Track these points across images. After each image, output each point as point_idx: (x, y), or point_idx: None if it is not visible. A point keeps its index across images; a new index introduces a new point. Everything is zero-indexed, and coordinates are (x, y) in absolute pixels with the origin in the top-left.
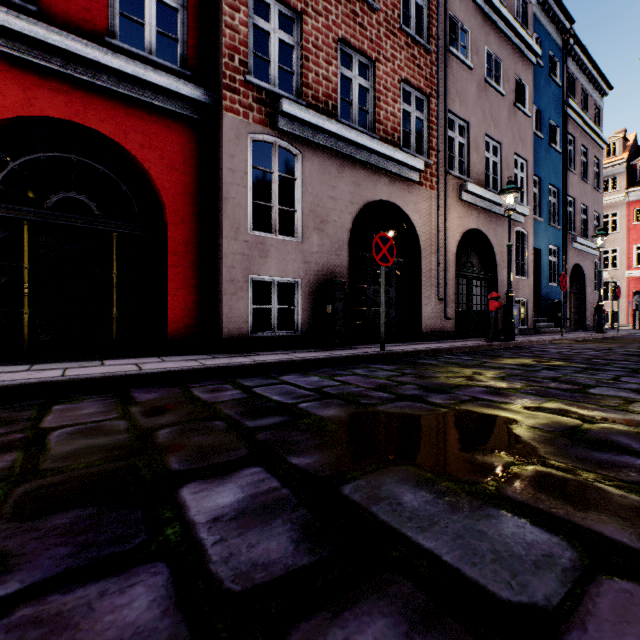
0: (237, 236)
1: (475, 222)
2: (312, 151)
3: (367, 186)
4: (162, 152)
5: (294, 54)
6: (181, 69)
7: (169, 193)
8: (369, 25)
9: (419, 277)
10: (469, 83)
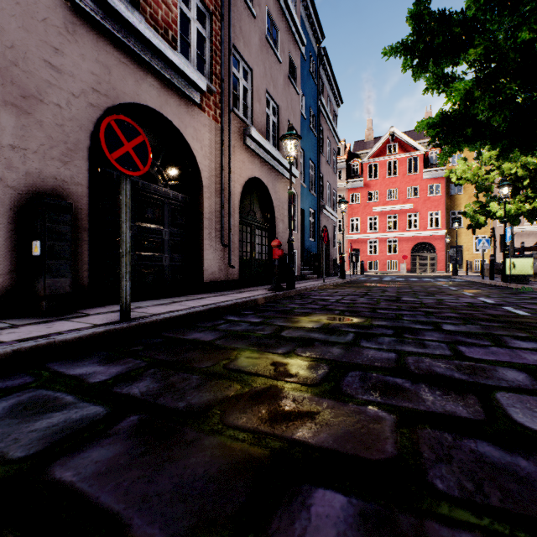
0: None
1: (258, 171)
2: None
3: (124, 77)
4: None
5: None
6: None
7: None
8: None
9: (201, 218)
10: (253, 30)
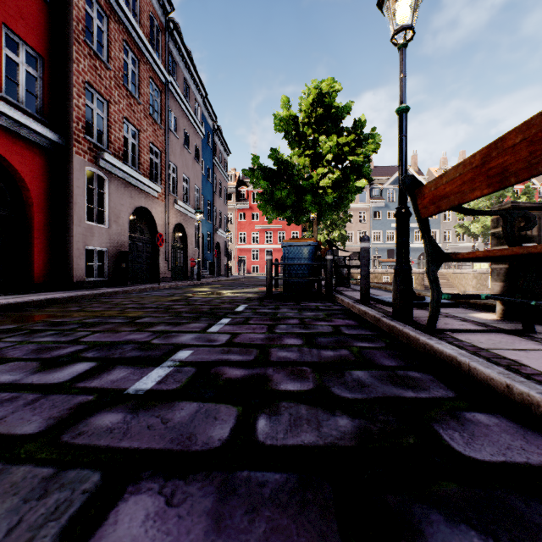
0: (81, 224)
1: (180, 219)
2: (113, 178)
3: (136, 198)
4: (31, 167)
5: (104, 122)
6: (43, 119)
7: (35, 193)
8: (137, 111)
9: (157, 248)
10: (177, 146)
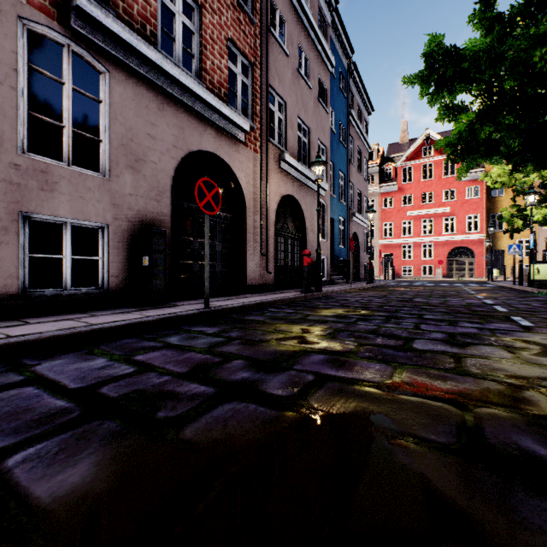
0: None
1: (291, 189)
2: (124, 74)
3: (192, 133)
4: None
5: None
6: None
7: None
8: None
9: (245, 233)
10: (286, 67)
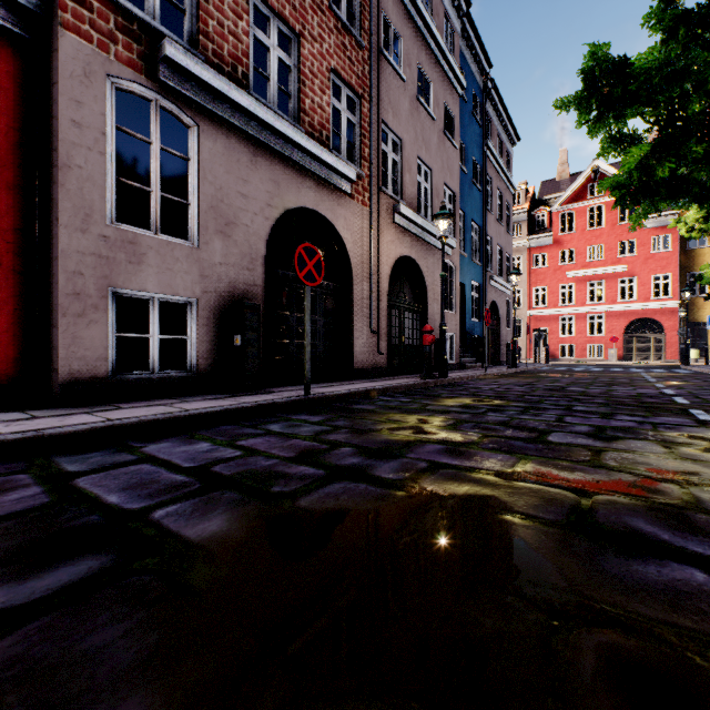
0: (87, 227)
1: (408, 249)
2: (214, 126)
3: (289, 188)
4: None
5: None
6: None
7: None
8: None
9: (350, 305)
10: (402, 96)
